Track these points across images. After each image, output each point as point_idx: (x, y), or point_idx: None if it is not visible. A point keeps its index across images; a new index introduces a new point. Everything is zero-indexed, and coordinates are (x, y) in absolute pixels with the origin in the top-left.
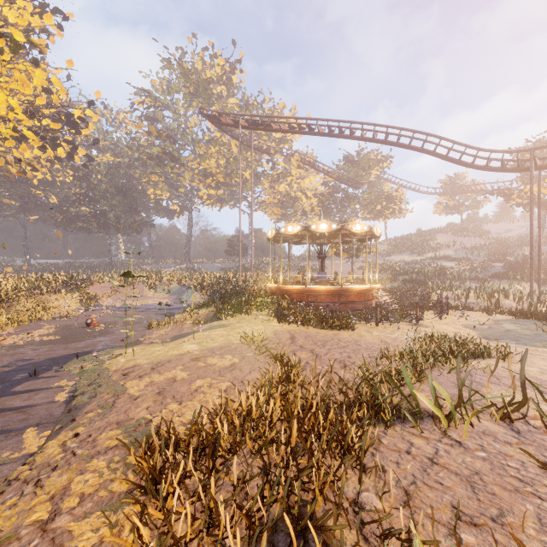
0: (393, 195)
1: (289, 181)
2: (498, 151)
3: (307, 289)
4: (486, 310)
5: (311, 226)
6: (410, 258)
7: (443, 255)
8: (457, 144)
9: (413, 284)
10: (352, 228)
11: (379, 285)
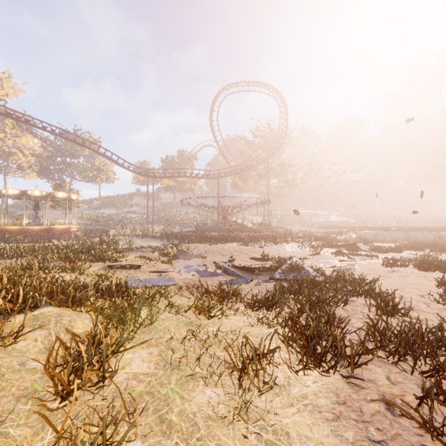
0: (102, 168)
1: (2, 136)
2: (137, 166)
3: (24, 228)
4: (127, 236)
5: (28, 191)
6: (114, 211)
7: (133, 210)
8: (121, 158)
9: (106, 227)
10: (57, 195)
11: (76, 226)
